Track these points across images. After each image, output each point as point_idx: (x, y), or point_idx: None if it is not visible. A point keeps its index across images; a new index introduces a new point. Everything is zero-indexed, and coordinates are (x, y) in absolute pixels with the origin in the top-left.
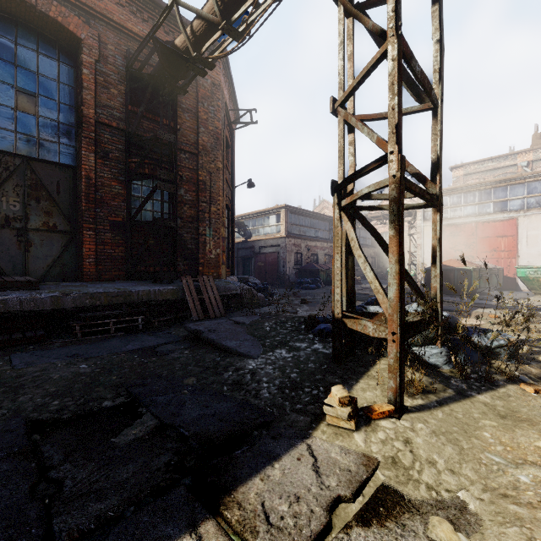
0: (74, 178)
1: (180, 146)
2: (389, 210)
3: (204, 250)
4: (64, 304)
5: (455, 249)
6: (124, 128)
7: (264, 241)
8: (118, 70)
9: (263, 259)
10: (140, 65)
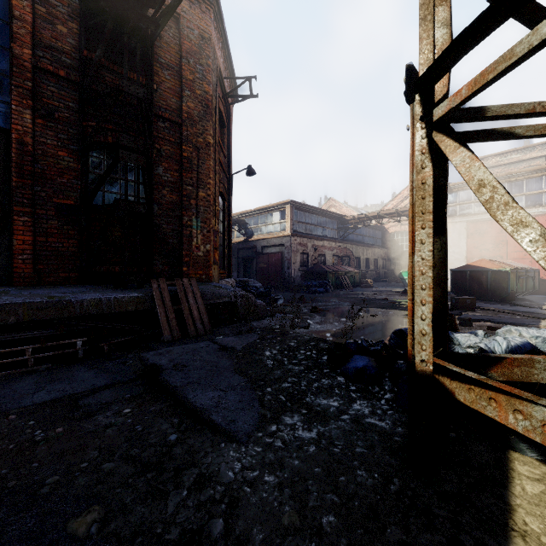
0: (7, 146)
1: (157, 111)
2: None
3: (189, 246)
4: None
5: (480, 249)
6: (77, 80)
7: (266, 240)
8: (68, 1)
9: (265, 260)
10: None
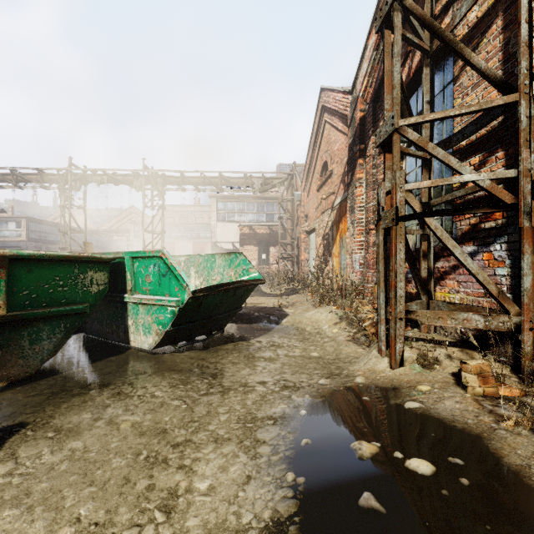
0: None
1: None
2: None
3: None
4: None
5: None
6: None
7: (2, 242)
8: None
9: None
10: None
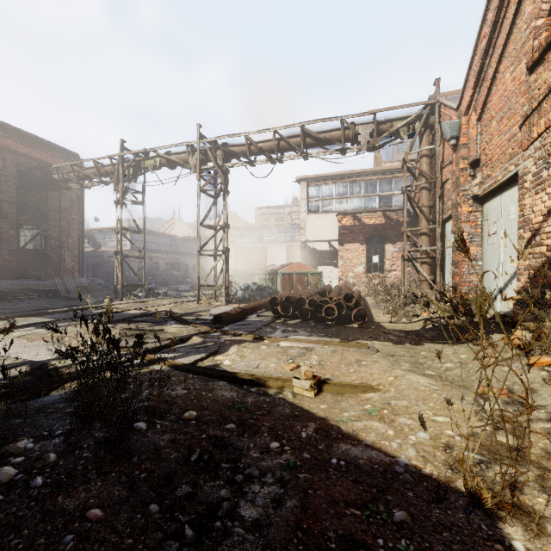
0: None
1: (49, 208)
2: (120, 262)
3: (64, 263)
4: (0, 288)
5: (241, 262)
6: (17, 202)
7: (112, 252)
8: (13, 172)
9: (111, 266)
10: (28, 172)
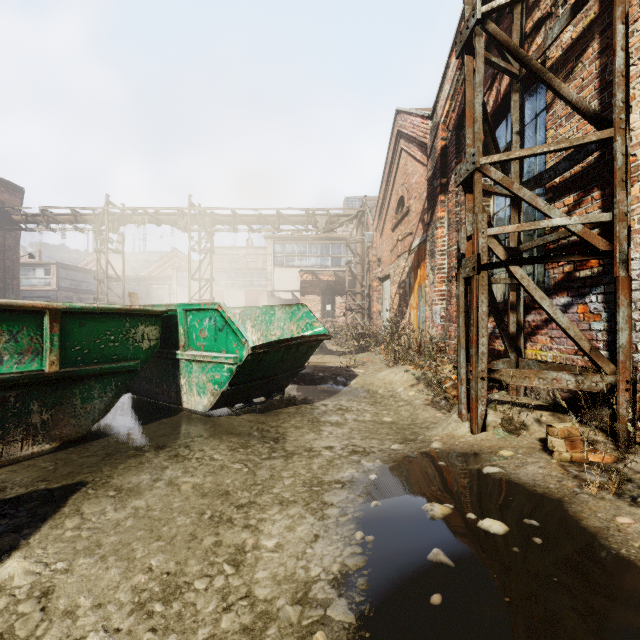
0: None
1: None
2: None
3: None
4: None
5: None
6: None
7: (29, 292)
8: None
9: None
10: None
